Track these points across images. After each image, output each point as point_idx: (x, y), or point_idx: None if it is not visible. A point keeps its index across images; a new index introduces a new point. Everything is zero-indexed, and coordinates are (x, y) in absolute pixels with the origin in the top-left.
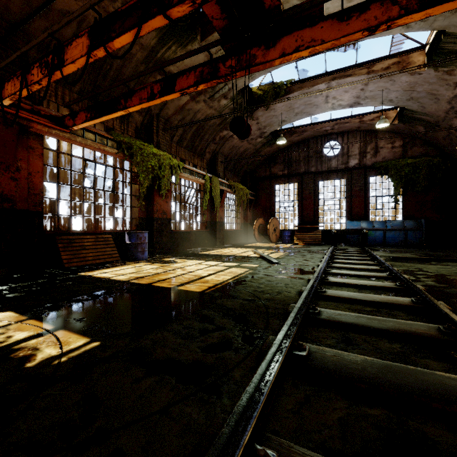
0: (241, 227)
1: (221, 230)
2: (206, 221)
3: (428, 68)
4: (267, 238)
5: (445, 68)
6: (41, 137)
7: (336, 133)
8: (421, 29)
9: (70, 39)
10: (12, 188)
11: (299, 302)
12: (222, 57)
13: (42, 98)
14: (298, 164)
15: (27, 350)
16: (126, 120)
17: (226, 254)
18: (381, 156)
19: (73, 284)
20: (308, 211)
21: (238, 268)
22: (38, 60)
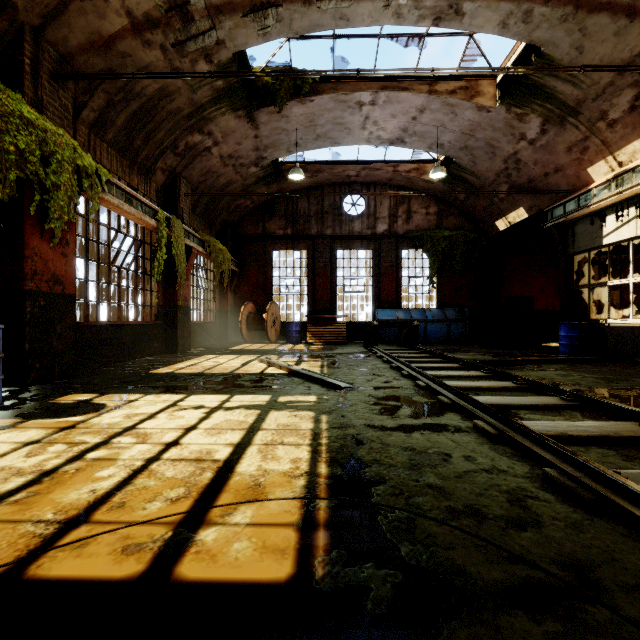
0: (216, 317)
1: (185, 322)
2: (154, 305)
3: (501, 104)
4: (259, 336)
5: (519, 109)
6: None
7: (360, 183)
8: (517, 36)
9: None
10: None
11: None
12: None
13: None
14: (307, 221)
15: None
16: None
17: (216, 371)
18: (415, 223)
19: None
20: (323, 294)
21: (288, 412)
22: None
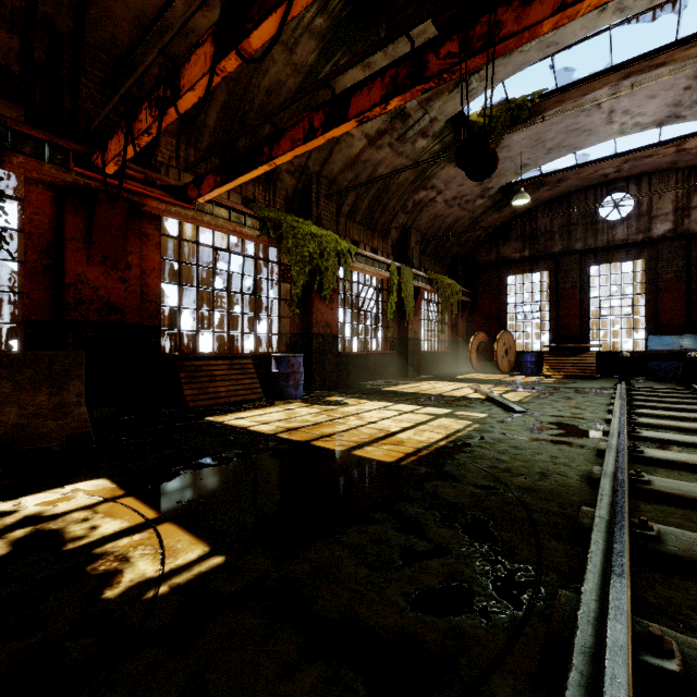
0: (448, 347)
1: (415, 352)
2: (391, 338)
3: None
4: (492, 366)
5: None
6: (157, 219)
7: (625, 177)
8: None
9: (187, 53)
10: (121, 294)
11: (601, 504)
12: (433, 41)
13: (151, 153)
14: (549, 239)
15: (112, 559)
16: (273, 186)
17: (426, 392)
18: None
19: (196, 436)
20: (569, 319)
21: (452, 420)
22: (146, 97)
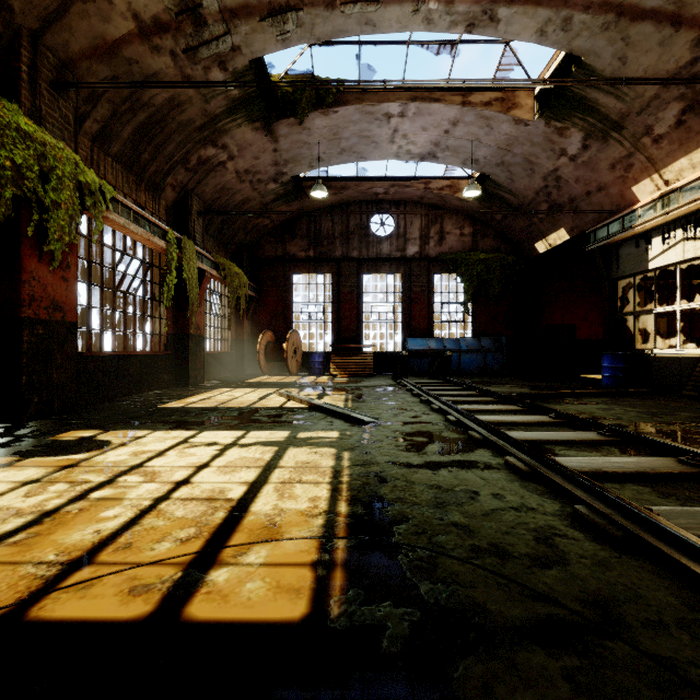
0: (232, 347)
1: (197, 352)
2: (164, 334)
3: (540, 117)
4: (279, 367)
5: (559, 122)
6: None
7: (389, 201)
8: (556, 45)
9: None
10: None
11: None
12: None
13: None
14: (331, 243)
15: None
16: None
17: (231, 406)
18: (448, 245)
19: None
20: (349, 321)
21: (308, 449)
22: None
